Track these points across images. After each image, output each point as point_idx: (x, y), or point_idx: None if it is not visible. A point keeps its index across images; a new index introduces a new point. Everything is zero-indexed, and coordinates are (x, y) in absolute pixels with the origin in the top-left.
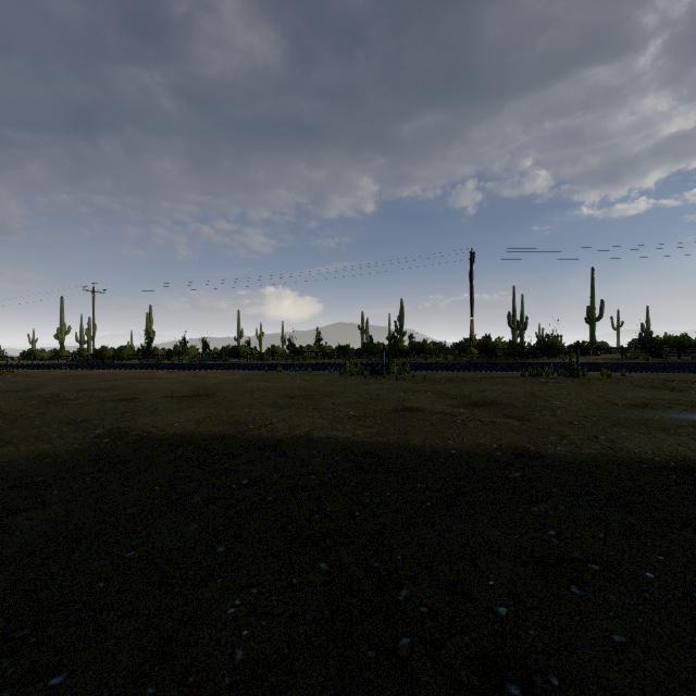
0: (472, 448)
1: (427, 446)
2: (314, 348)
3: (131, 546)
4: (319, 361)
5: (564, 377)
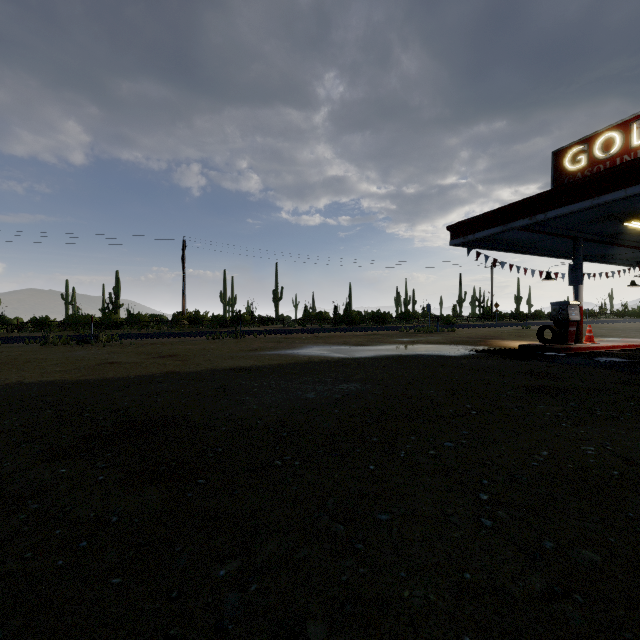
0: (145, 374)
1: (117, 377)
2: None
3: None
4: (5, 335)
5: (233, 339)
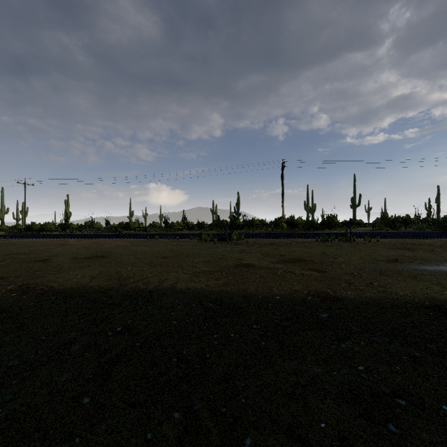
0: (290, 294)
1: (259, 293)
2: (181, 223)
3: (0, 403)
4: (184, 232)
5: (342, 242)
